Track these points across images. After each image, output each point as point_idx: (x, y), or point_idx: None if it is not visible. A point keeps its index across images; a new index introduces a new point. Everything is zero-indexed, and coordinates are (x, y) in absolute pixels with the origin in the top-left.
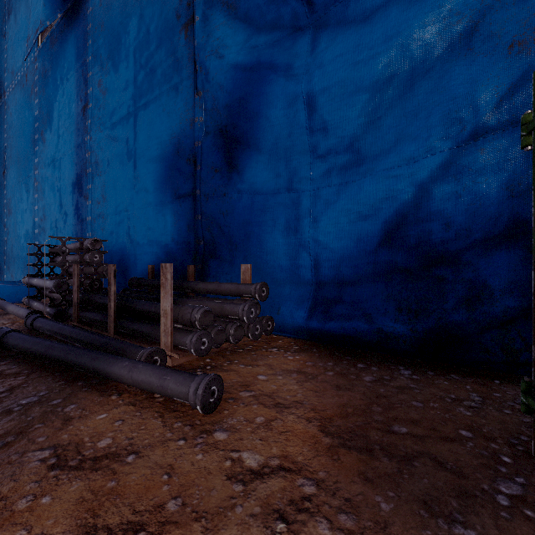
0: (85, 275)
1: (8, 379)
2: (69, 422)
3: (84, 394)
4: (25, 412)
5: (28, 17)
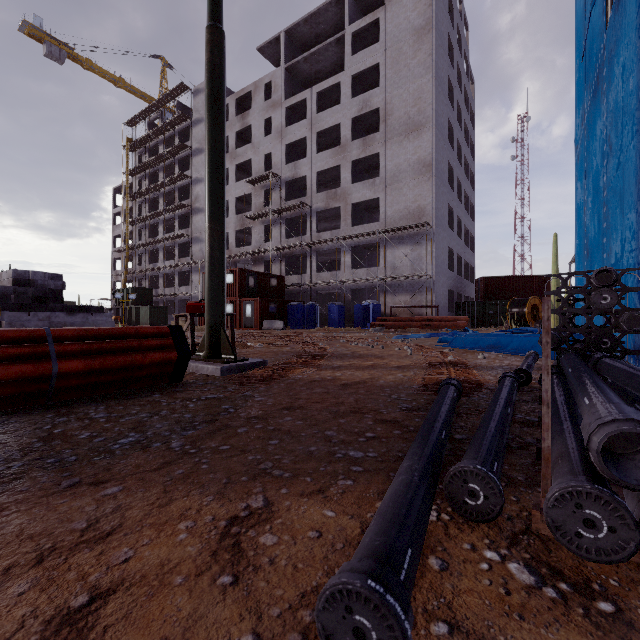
0: (595, 327)
1: (390, 429)
2: (314, 494)
3: (378, 478)
4: (333, 461)
5: (598, 2)
